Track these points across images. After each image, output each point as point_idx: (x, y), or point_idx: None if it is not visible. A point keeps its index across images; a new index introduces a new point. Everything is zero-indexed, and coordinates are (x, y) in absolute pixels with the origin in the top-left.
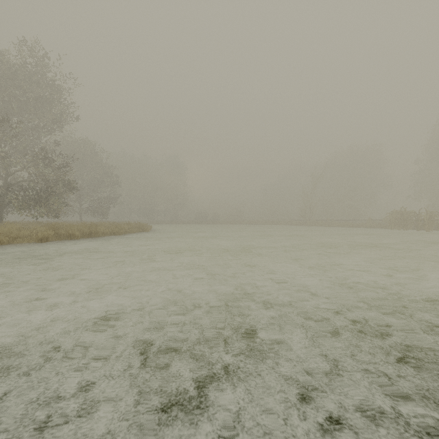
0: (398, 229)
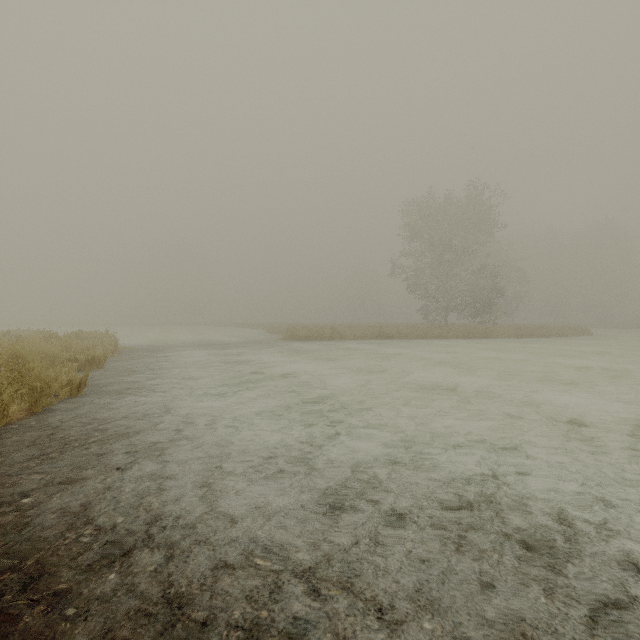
0: None
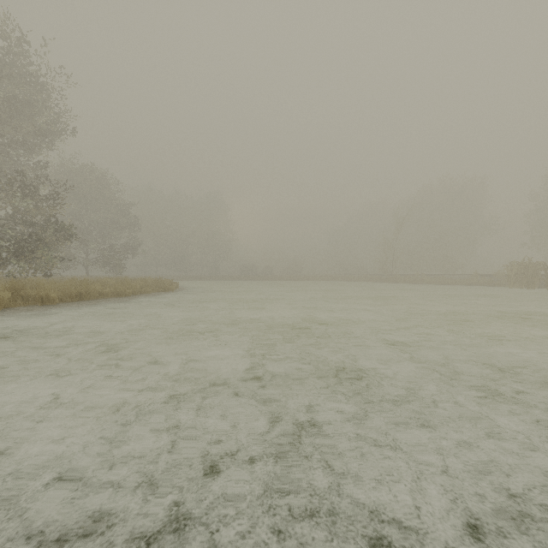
0: (520, 287)
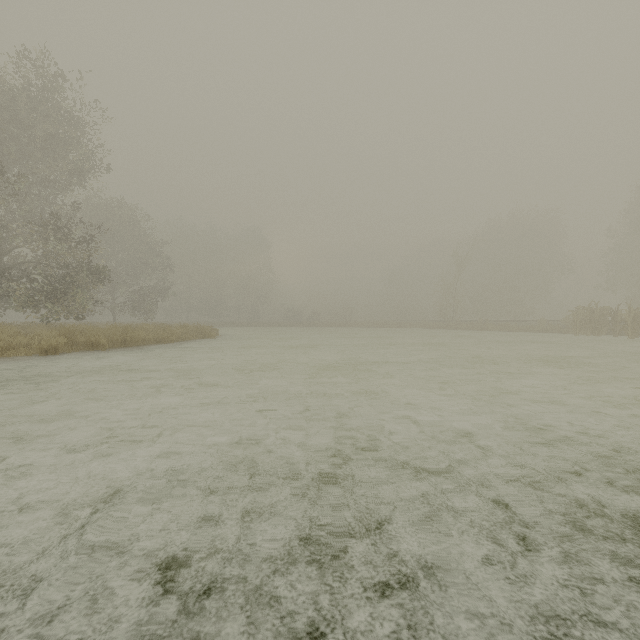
0: (586, 334)
